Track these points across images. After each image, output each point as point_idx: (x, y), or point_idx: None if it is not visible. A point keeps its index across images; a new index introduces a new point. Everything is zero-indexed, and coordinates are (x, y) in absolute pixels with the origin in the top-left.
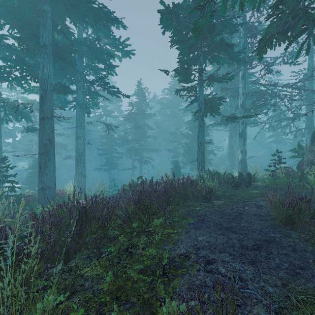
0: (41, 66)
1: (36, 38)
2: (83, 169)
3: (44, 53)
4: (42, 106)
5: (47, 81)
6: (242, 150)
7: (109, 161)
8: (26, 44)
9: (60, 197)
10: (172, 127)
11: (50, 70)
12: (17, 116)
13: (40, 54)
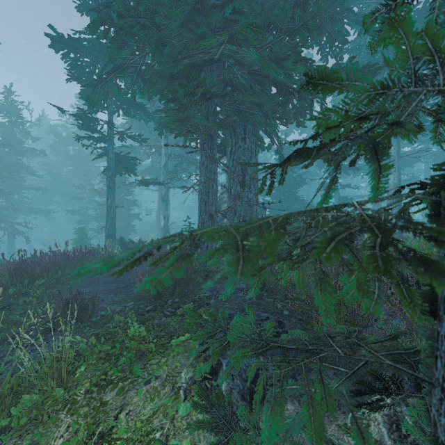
0: None
1: None
2: None
3: None
4: None
5: None
6: (165, 215)
7: None
8: None
9: None
10: (77, 176)
11: None
12: None
13: None
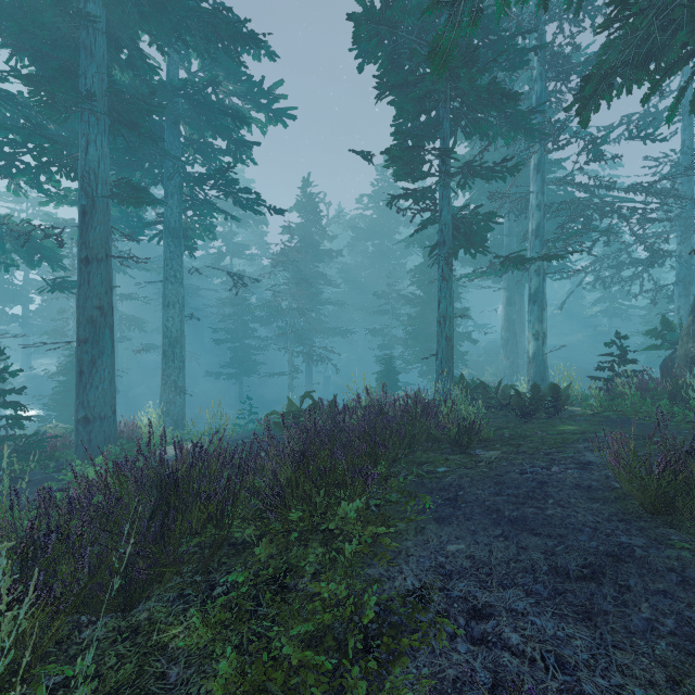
0: (83, 142)
1: (70, 78)
2: (181, 374)
3: (88, 113)
4: (84, 232)
5: (97, 176)
6: (537, 332)
7: (239, 357)
8: (48, 91)
9: (126, 438)
10: (378, 281)
11: (104, 151)
12: (30, 257)
13: (80, 114)
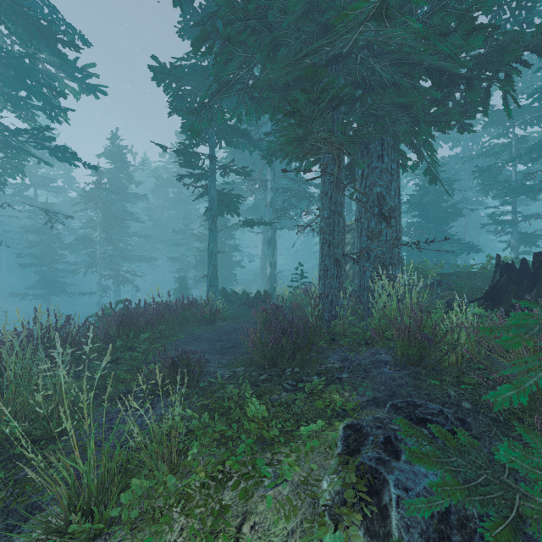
0: None
1: None
2: None
3: None
4: None
5: None
6: (271, 262)
7: (47, 279)
8: None
9: None
10: (177, 220)
11: None
12: None
13: None
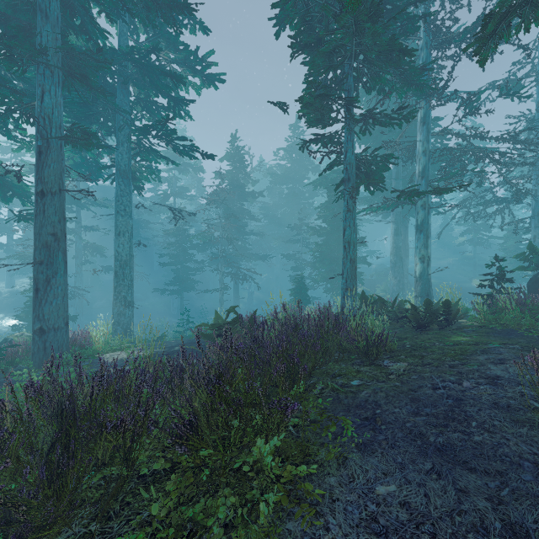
0: (39, 92)
1: (28, 36)
2: (129, 291)
3: (44, 67)
4: (40, 169)
5: (51, 121)
6: (423, 256)
7: (180, 277)
8: (4, 44)
9: (79, 345)
10: (291, 217)
11: (58, 100)
12: (4, 193)
13: (37, 68)
